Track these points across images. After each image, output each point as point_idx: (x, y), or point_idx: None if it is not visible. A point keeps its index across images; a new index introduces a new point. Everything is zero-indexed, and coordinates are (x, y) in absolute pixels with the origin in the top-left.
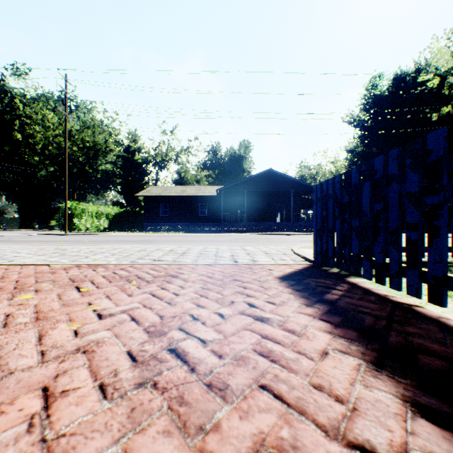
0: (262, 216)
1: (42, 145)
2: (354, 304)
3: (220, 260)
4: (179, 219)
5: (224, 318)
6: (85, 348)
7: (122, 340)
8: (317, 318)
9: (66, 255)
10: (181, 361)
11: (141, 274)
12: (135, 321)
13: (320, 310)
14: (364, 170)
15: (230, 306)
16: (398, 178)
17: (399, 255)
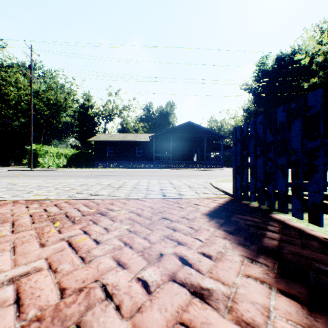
0: (183, 156)
1: (16, 102)
2: (303, 256)
3: (150, 194)
4: (121, 158)
5: (148, 293)
6: None
7: None
8: (274, 287)
9: (12, 189)
10: None
11: (72, 211)
12: (17, 306)
13: (271, 269)
14: (293, 108)
15: (158, 263)
16: None
17: None
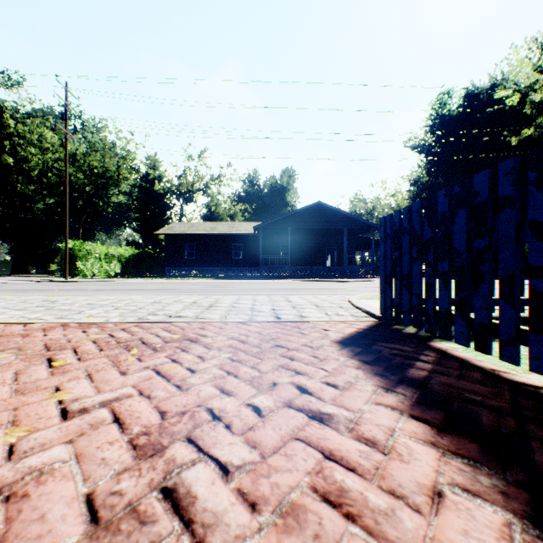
0: (309, 259)
1: (40, 171)
2: (454, 387)
3: (257, 315)
4: (208, 262)
5: (261, 416)
6: (13, 488)
7: (85, 466)
8: (406, 413)
9: (53, 309)
10: (181, 520)
11: (148, 337)
12: (118, 424)
13: (408, 398)
14: (457, 193)
15: (271, 391)
16: (515, 200)
17: (516, 312)
